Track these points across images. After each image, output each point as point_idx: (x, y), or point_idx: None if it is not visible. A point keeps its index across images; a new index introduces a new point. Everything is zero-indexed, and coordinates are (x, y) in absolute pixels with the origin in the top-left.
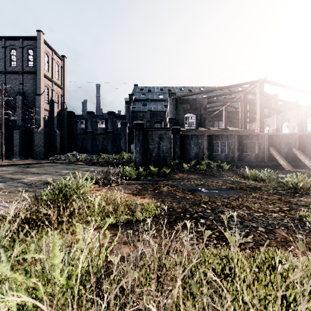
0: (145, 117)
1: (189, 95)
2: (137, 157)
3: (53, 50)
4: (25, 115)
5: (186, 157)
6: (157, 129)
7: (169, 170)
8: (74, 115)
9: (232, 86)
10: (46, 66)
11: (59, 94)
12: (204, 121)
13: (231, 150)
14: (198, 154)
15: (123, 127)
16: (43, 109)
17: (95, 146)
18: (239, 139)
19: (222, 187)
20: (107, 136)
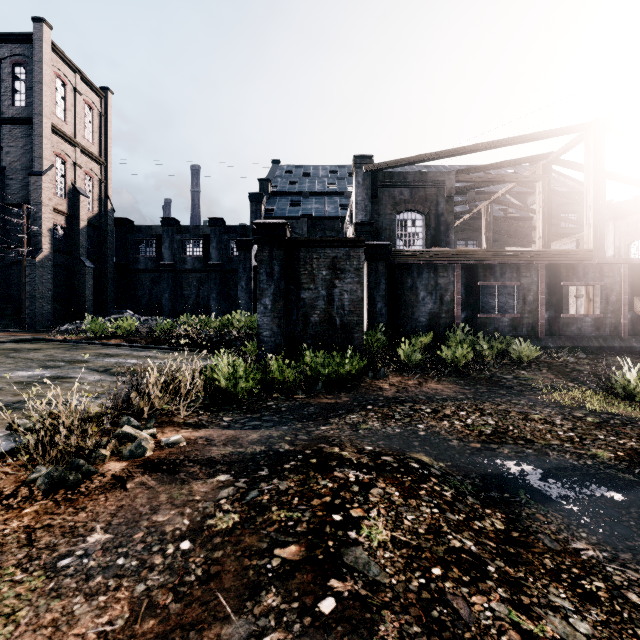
0: (296, 231)
1: (409, 163)
2: (265, 327)
3: (77, 71)
4: (5, 224)
5: (404, 325)
6: (325, 245)
7: (362, 365)
8: (132, 227)
9: (520, 140)
10: (60, 108)
11: (94, 176)
12: (448, 232)
13: (528, 307)
14: (437, 318)
15: (242, 253)
16: (48, 209)
17: (181, 299)
18: (550, 275)
19: (599, 454)
20: (207, 276)
